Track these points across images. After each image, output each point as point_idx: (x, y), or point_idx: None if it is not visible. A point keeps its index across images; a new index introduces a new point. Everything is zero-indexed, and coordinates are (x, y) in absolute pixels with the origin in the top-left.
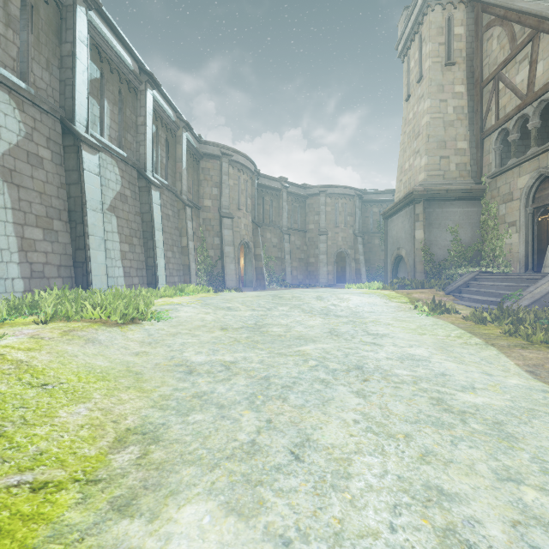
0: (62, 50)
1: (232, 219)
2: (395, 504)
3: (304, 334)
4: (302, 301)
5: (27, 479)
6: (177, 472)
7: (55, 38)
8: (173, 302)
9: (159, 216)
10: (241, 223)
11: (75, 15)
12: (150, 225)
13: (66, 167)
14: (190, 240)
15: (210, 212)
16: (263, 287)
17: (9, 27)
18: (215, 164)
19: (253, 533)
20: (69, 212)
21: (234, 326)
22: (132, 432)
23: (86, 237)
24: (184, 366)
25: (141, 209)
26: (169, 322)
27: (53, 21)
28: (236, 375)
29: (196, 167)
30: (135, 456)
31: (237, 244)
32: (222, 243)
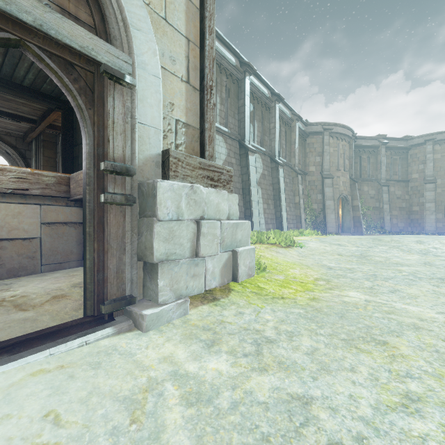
0: (239, 104)
1: (332, 179)
2: (436, 305)
3: (400, 262)
4: (400, 243)
5: (297, 280)
6: (342, 287)
7: (236, 99)
8: (301, 239)
9: (282, 184)
10: (339, 181)
11: (245, 83)
12: (278, 191)
13: (241, 166)
14: (301, 198)
15: (314, 175)
16: (360, 233)
17: (222, 104)
18: (318, 138)
19: (375, 298)
20: (242, 189)
21: (346, 254)
22: (319, 279)
23: (250, 202)
24: (325, 266)
25: (272, 181)
26: (306, 248)
27: (235, 90)
28: (356, 272)
29: (303, 144)
30: (325, 283)
31: (336, 198)
32: (324, 198)
